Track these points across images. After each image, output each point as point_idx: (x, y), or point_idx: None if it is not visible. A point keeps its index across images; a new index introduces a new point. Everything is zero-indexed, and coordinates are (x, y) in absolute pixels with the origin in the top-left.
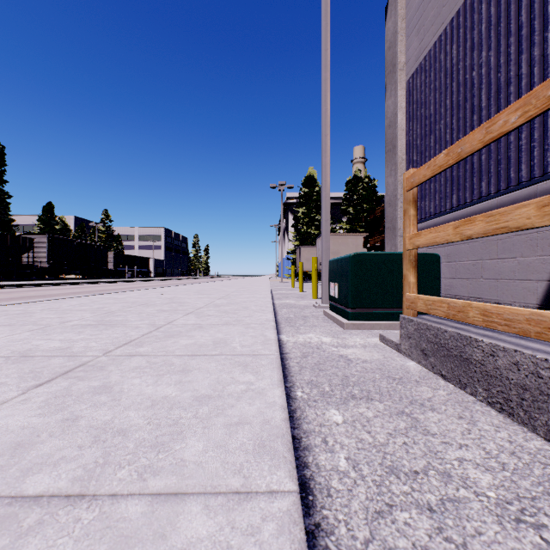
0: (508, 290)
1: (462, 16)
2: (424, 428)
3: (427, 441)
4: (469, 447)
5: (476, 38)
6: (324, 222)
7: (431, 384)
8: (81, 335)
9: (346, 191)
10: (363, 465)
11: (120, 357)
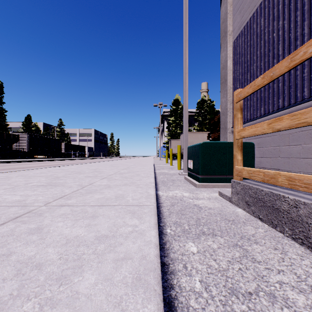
0: (296, 164)
1: (267, 1)
2: (252, 257)
3: (255, 267)
4: (285, 272)
5: (276, 13)
6: (184, 124)
7: (253, 224)
8: (34, 192)
9: (197, 108)
10: (212, 287)
11: (54, 206)
